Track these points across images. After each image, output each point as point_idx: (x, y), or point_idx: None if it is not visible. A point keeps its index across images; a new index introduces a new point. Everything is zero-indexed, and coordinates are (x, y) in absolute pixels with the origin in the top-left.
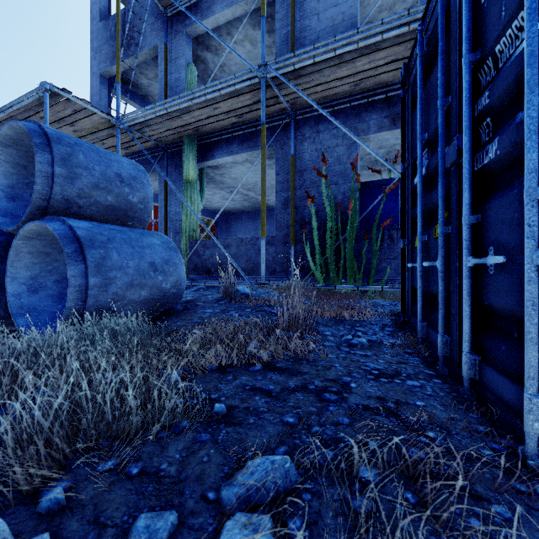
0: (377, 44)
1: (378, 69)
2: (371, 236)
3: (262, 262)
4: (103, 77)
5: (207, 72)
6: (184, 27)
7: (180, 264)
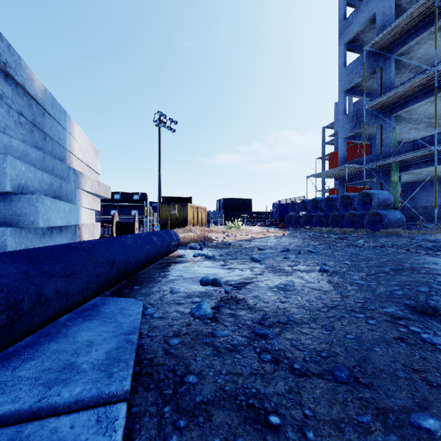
0: None
1: None
2: None
3: (435, 217)
4: (344, 138)
5: (400, 118)
6: (391, 114)
7: (404, 218)
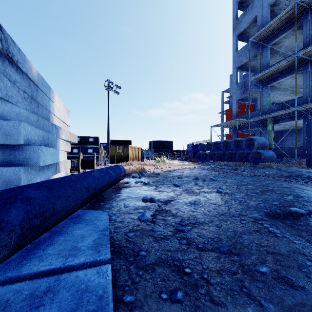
0: None
1: None
2: None
3: (295, 155)
4: (236, 100)
5: (274, 87)
6: (267, 84)
7: (275, 156)
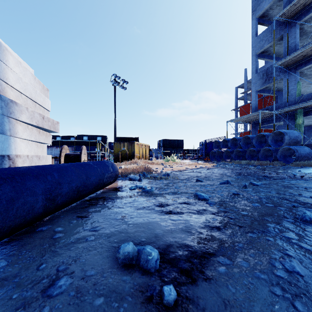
0: None
1: None
2: None
3: None
4: (256, 91)
5: (302, 74)
6: (296, 70)
7: None
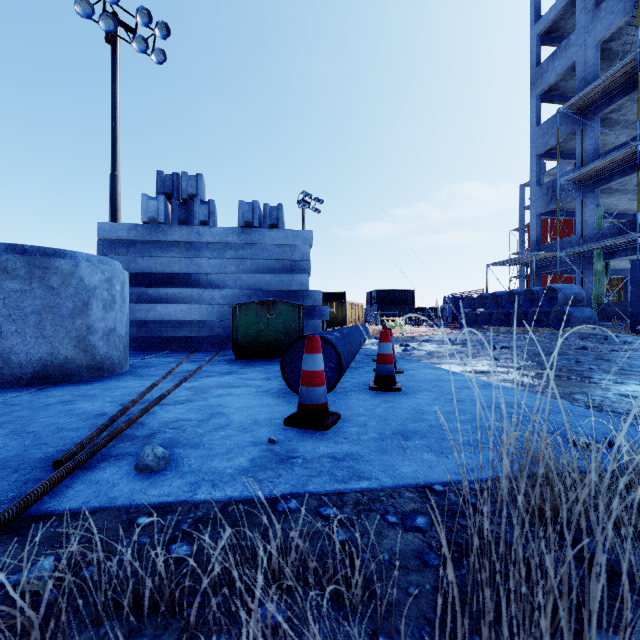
0: None
1: None
2: None
3: None
4: (537, 215)
5: (611, 190)
6: (594, 188)
7: (595, 316)
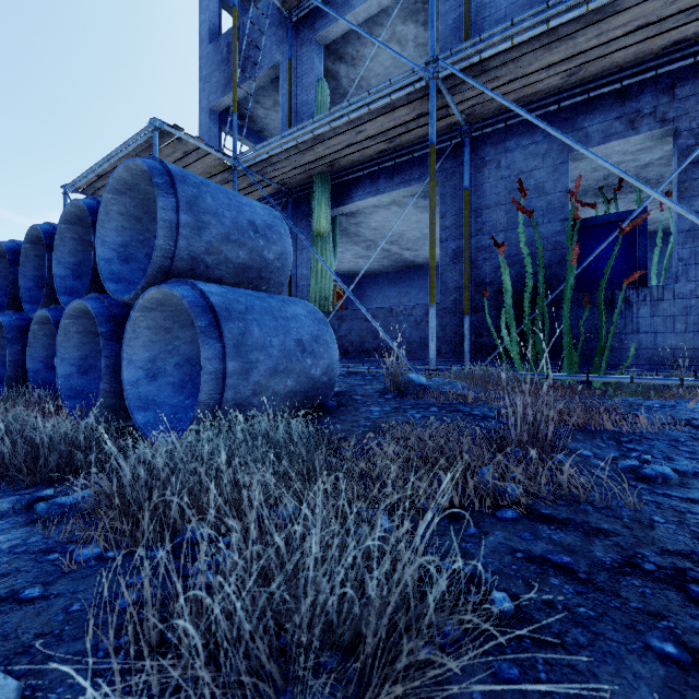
0: (617, 2)
1: (611, 44)
2: (593, 299)
3: (430, 339)
4: (213, 112)
5: (339, 91)
6: (313, 33)
7: (332, 343)
